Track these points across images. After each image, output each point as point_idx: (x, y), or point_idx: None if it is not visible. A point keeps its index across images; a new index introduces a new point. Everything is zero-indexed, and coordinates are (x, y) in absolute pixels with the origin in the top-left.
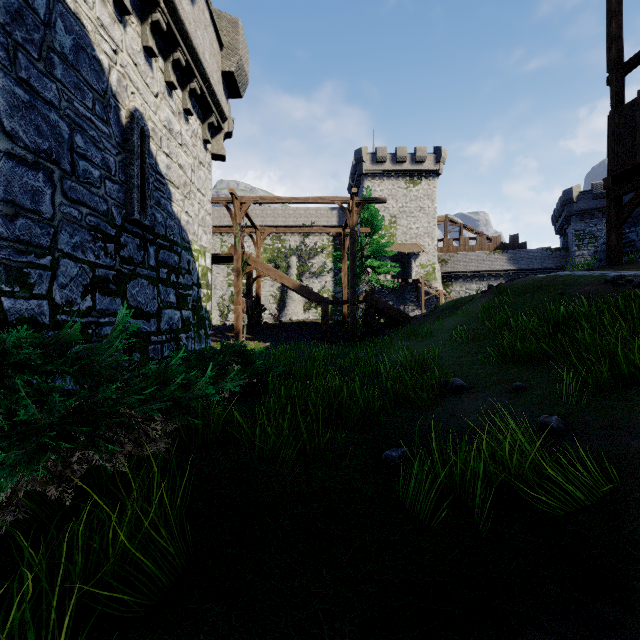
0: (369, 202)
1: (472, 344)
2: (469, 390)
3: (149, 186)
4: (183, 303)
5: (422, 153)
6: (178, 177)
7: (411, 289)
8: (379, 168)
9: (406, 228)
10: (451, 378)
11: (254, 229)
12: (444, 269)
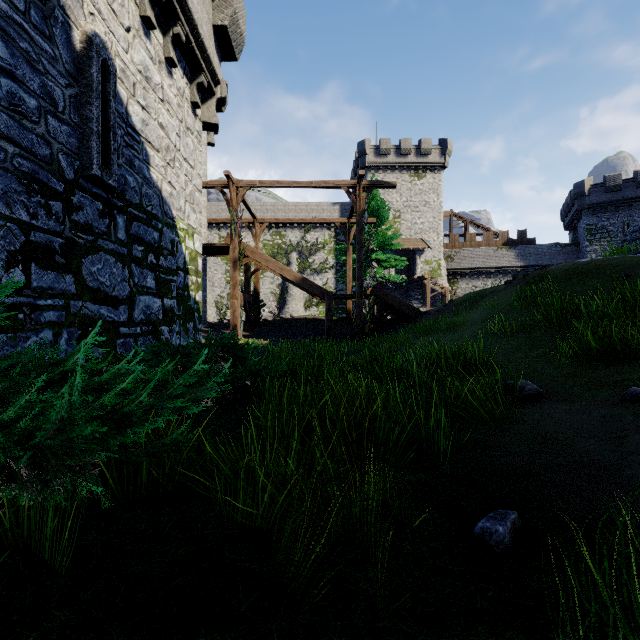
0: (377, 186)
1: (517, 337)
2: (550, 397)
3: (115, 137)
4: (165, 290)
5: (427, 145)
6: (158, 138)
7: (416, 286)
8: (383, 161)
9: (411, 223)
10: (520, 380)
11: (252, 219)
12: (450, 266)
